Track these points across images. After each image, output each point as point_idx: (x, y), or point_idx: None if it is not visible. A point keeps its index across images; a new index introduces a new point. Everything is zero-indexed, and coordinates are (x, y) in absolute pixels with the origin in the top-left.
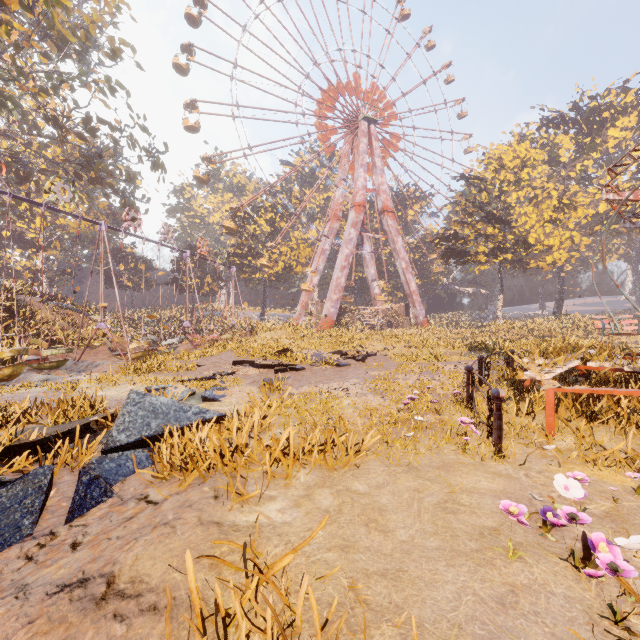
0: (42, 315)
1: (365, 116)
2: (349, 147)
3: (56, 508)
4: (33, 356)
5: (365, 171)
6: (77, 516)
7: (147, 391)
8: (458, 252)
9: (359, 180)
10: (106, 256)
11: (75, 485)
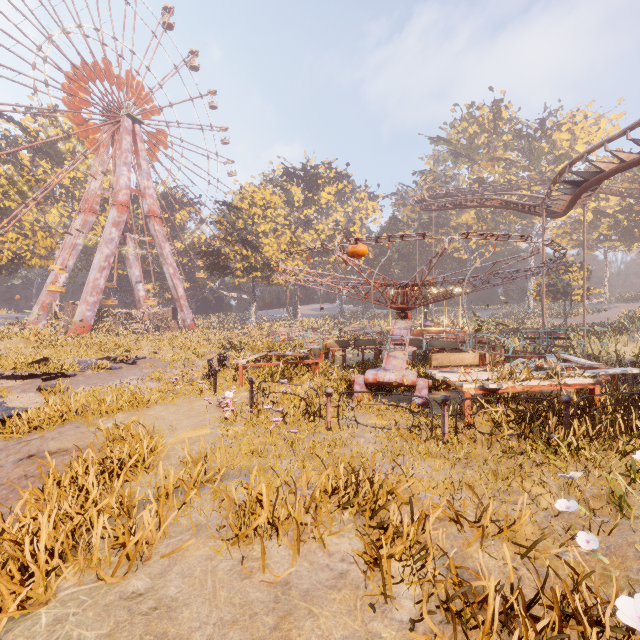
0: None
1: (129, 113)
2: (109, 138)
3: None
4: None
5: (129, 170)
6: None
7: None
8: (221, 266)
9: (122, 178)
10: None
11: None
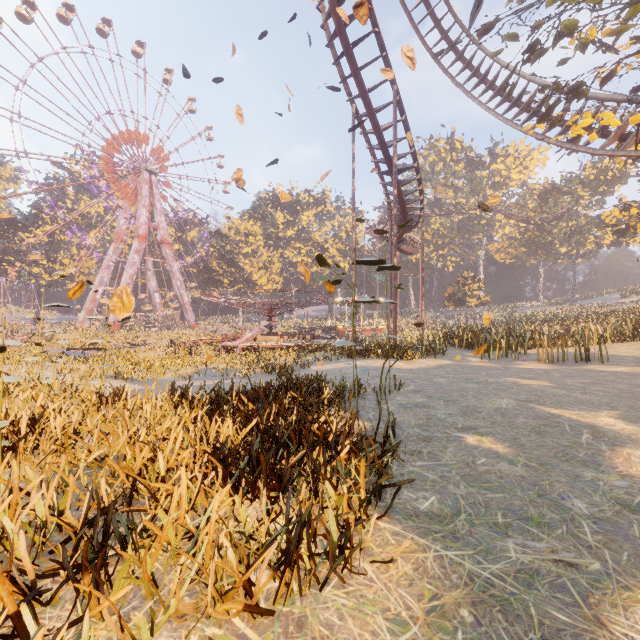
0: None
1: (147, 168)
2: (133, 186)
3: None
4: None
5: (147, 211)
6: None
7: None
8: (213, 281)
9: (142, 217)
10: None
11: None
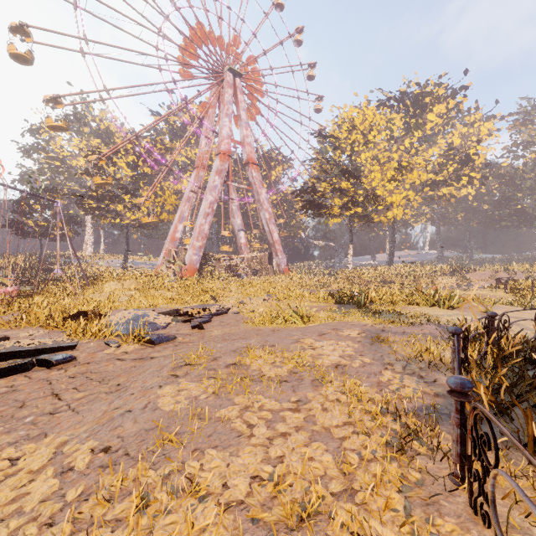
0: None
1: (230, 67)
2: (215, 97)
3: None
4: None
5: (230, 121)
6: None
7: None
8: (316, 204)
9: (224, 129)
10: None
11: None
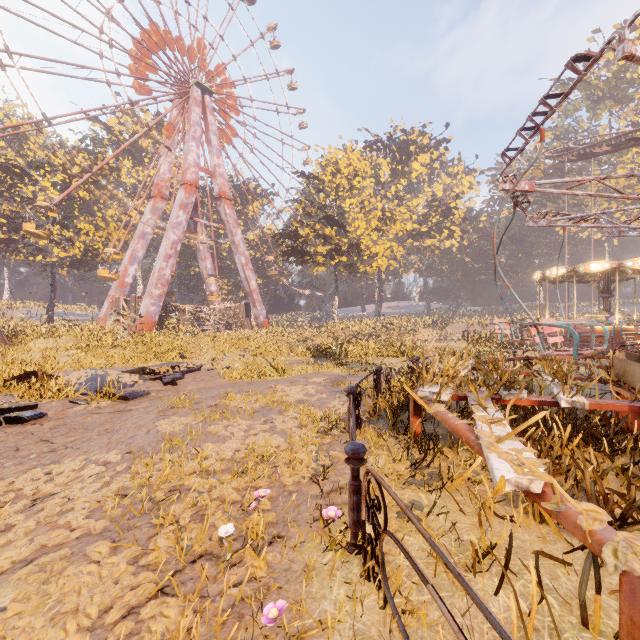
0: None
1: (198, 82)
2: (179, 114)
3: None
4: None
5: (198, 146)
6: None
7: None
8: (299, 250)
9: (190, 155)
10: None
11: None
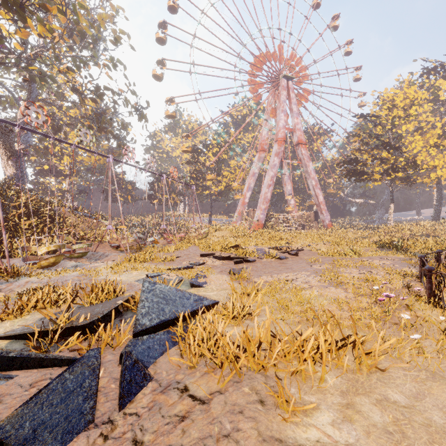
0: (70, 220)
1: (285, 75)
2: (272, 98)
3: (107, 390)
4: (66, 249)
5: (285, 115)
6: (127, 401)
7: (148, 277)
8: (358, 172)
9: (280, 122)
10: (106, 181)
11: (117, 365)
